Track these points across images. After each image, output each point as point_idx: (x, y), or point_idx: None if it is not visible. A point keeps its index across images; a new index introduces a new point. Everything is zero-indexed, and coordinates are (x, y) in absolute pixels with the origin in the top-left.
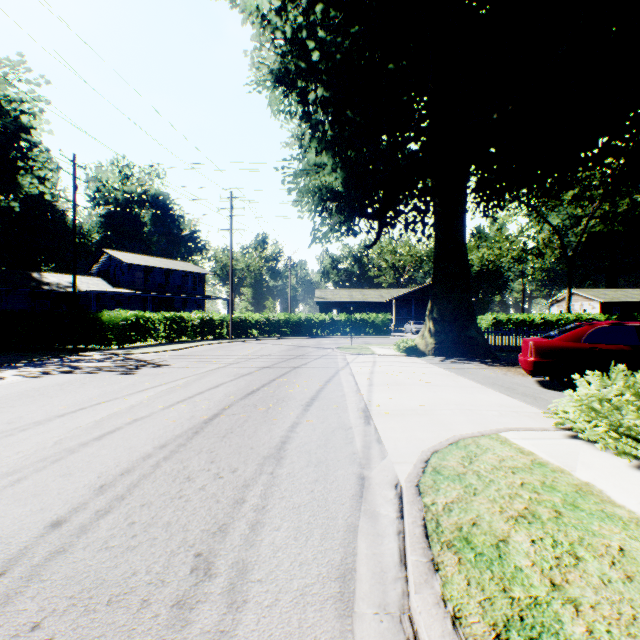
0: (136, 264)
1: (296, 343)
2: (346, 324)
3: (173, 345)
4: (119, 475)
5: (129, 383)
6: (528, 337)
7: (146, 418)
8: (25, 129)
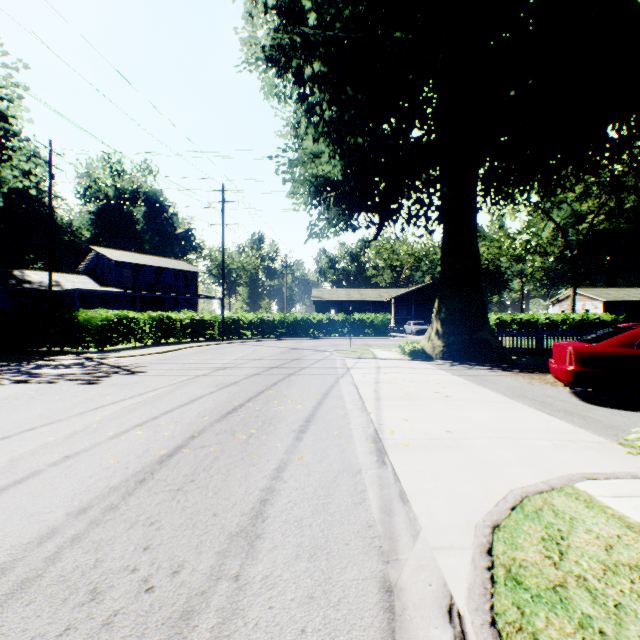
0: (124, 262)
1: (291, 345)
2: (344, 324)
3: (158, 347)
4: None
5: (87, 397)
6: (541, 339)
7: (82, 454)
8: (5, 118)
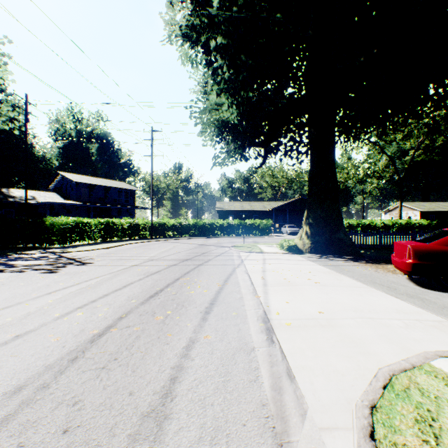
0: (82, 182)
1: (201, 242)
2: (239, 227)
3: (105, 244)
4: None
5: (44, 283)
6: (380, 238)
7: (30, 334)
8: None
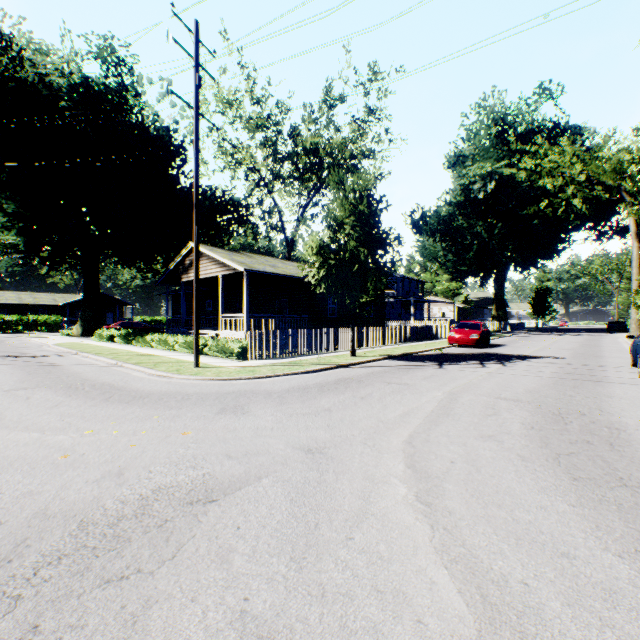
0: None
1: None
2: (19, 323)
3: None
4: None
5: None
6: None
7: None
8: None
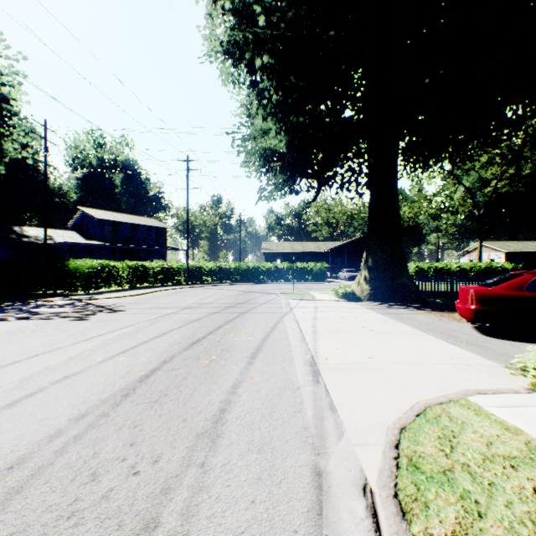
0: (106, 219)
1: (245, 288)
2: (288, 272)
3: (134, 291)
4: (5, 470)
5: (78, 330)
6: (452, 283)
7: (78, 375)
8: (7, 101)
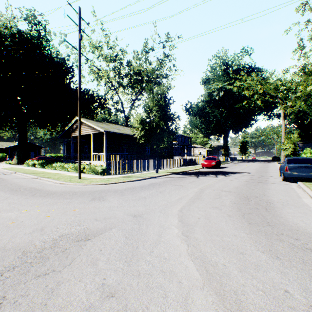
0: None
1: None
2: None
3: None
4: None
5: None
6: None
7: None
8: None
